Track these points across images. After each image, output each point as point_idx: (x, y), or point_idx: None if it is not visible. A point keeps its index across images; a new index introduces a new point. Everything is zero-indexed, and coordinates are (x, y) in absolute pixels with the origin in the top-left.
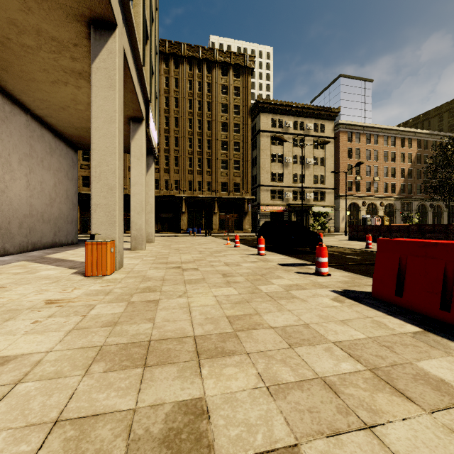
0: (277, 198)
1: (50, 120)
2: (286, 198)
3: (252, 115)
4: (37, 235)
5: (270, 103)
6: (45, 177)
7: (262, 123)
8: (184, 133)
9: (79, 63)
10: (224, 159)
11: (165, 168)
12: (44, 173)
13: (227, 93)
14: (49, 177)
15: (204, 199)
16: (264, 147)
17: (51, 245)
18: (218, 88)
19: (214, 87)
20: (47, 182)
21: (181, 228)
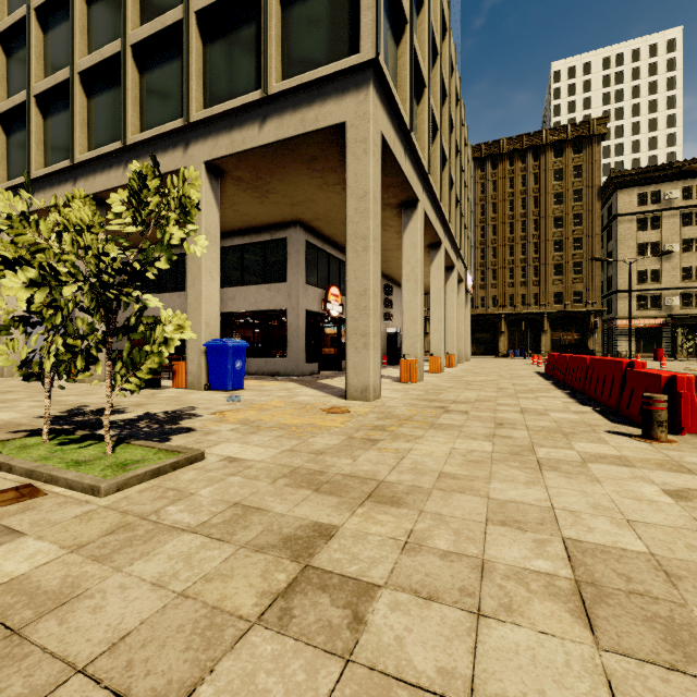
0: (649, 306)
1: None
2: (668, 305)
3: (606, 193)
4: None
5: (634, 174)
6: None
7: (619, 204)
8: (503, 240)
9: None
10: (558, 263)
11: (481, 284)
12: None
13: (562, 179)
14: None
15: (529, 315)
16: (623, 237)
17: None
18: (549, 175)
19: (543, 176)
20: None
21: (499, 350)
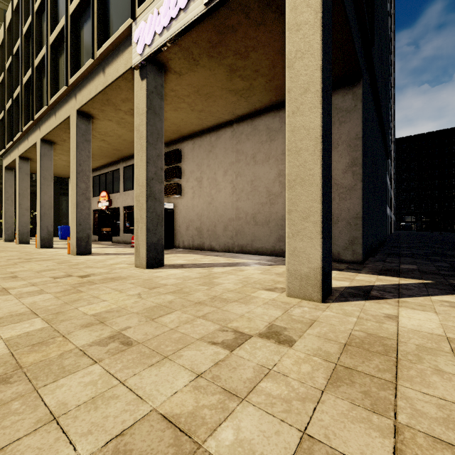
0: None
1: (245, 112)
2: None
3: None
4: (247, 238)
5: None
6: (260, 173)
7: None
8: None
9: (123, 117)
10: None
11: None
12: (258, 169)
13: None
14: (267, 170)
15: None
16: None
17: (272, 252)
18: None
19: None
20: (263, 177)
21: None
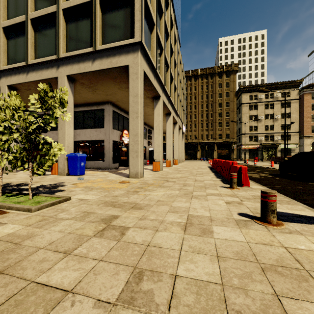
0: (253, 140)
1: None
2: (260, 140)
3: (238, 94)
4: None
5: (248, 87)
6: None
7: (243, 99)
8: (198, 111)
9: None
10: (220, 122)
11: (190, 129)
12: None
13: (221, 87)
14: None
15: (209, 143)
16: (244, 112)
17: None
18: (217, 85)
19: (214, 86)
20: None
21: (197, 158)
